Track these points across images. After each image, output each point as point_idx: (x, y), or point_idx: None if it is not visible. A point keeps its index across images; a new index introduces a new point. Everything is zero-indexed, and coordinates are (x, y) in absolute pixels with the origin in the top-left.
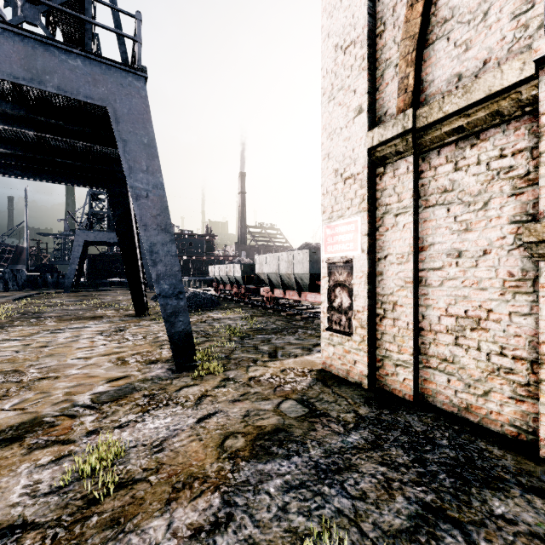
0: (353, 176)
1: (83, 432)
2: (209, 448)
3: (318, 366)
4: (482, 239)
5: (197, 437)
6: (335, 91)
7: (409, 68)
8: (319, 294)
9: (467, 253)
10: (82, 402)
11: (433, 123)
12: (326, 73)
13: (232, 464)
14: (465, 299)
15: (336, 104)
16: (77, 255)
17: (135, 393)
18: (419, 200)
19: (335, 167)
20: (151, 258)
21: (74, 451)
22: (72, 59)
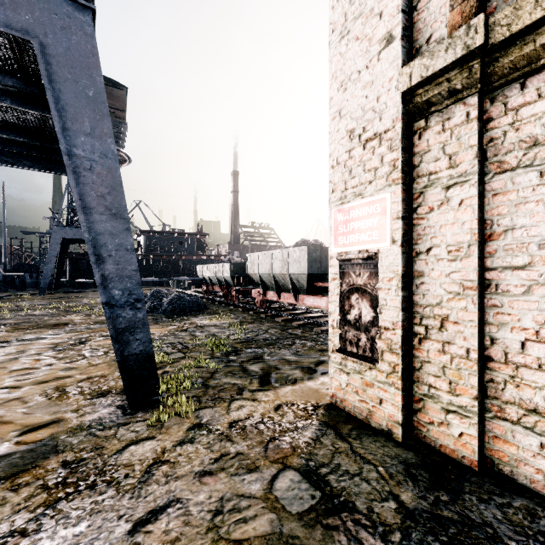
0: (378, 136)
1: None
2: None
3: (324, 399)
4: None
5: None
6: (349, 22)
7: None
8: (319, 297)
9: None
10: None
11: (519, 33)
12: (337, 1)
13: None
14: None
15: (352, 39)
16: (54, 254)
17: (52, 459)
18: (485, 163)
19: (349, 127)
20: (94, 253)
21: None
22: None
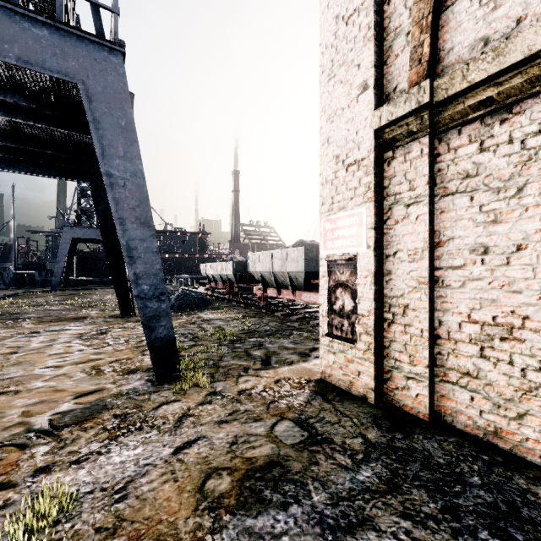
0: (357, 162)
1: (29, 469)
2: (185, 493)
3: (316, 375)
4: (515, 232)
5: (172, 476)
6: (335, 68)
7: (423, 35)
8: (315, 293)
9: (496, 248)
10: (38, 425)
11: (454, 96)
12: (325, 48)
13: (212, 519)
14: (493, 303)
15: (337, 82)
16: (65, 253)
17: (105, 413)
18: (435, 188)
19: (335, 153)
20: (128, 255)
21: (11, 501)
22: (37, 27)
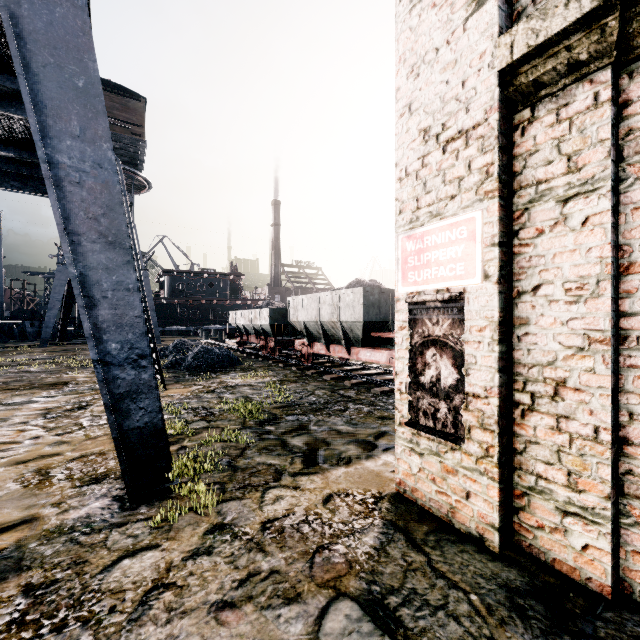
0: (465, 133)
1: None
2: None
3: (389, 487)
4: None
5: None
6: None
7: None
8: (377, 350)
9: None
10: None
11: None
12: None
13: None
14: None
15: (427, 7)
16: (59, 298)
17: (11, 581)
18: (620, 165)
19: (423, 125)
20: (83, 293)
21: None
22: None
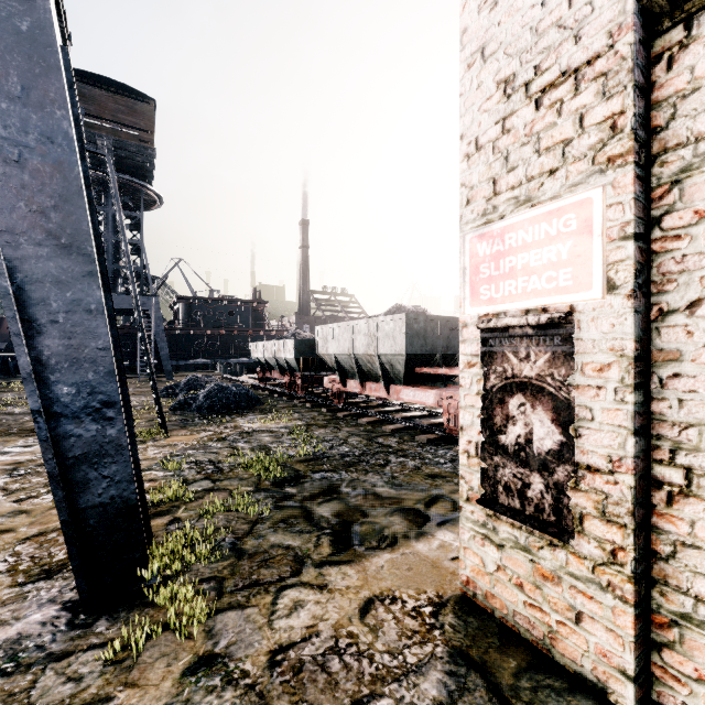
0: (573, 74)
1: None
2: None
3: (451, 585)
4: None
5: None
6: None
7: None
8: (423, 389)
9: None
10: None
11: None
12: None
13: None
14: None
15: None
16: None
17: None
18: None
19: (504, 73)
20: (21, 316)
21: None
22: None
